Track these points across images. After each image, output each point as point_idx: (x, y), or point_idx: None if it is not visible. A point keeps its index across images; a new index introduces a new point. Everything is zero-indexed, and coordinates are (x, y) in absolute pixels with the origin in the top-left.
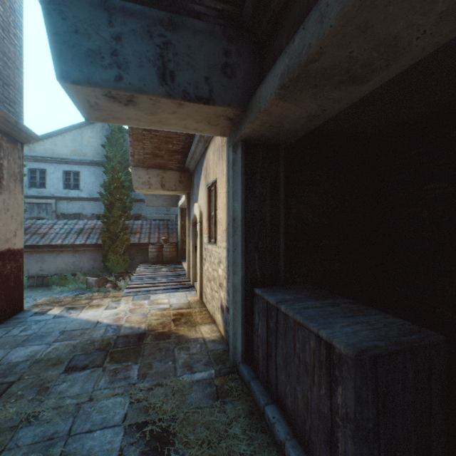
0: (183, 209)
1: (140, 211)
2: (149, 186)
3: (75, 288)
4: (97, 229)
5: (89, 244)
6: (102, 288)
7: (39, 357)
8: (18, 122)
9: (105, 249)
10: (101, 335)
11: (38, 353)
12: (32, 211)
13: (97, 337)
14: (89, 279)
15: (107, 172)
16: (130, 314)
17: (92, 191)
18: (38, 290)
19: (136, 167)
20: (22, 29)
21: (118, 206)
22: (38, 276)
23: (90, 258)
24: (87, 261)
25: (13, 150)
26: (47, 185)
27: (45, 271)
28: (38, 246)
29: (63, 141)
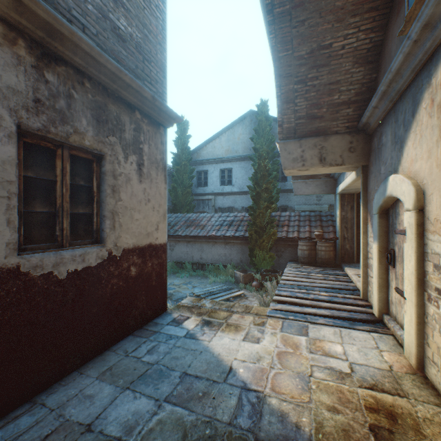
0: (343, 195)
1: (286, 203)
2: (302, 163)
3: (224, 280)
4: (245, 222)
5: (237, 236)
6: (247, 286)
7: (133, 439)
8: (154, 98)
9: (251, 242)
10: (228, 419)
11: (137, 425)
12: (198, 207)
13: (221, 420)
14: (236, 273)
15: (254, 165)
16: (278, 367)
17: (242, 185)
18: (197, 276)
19: (284, 140)
20: (164, 2)
21: (264, 196)
22: (199, 264)
23: (238, 251)
24: (235, 253)
25: (155, 134)
26: (208, 184)
27: (204, 259)
28: (198, 237)
29: (219, 143)
